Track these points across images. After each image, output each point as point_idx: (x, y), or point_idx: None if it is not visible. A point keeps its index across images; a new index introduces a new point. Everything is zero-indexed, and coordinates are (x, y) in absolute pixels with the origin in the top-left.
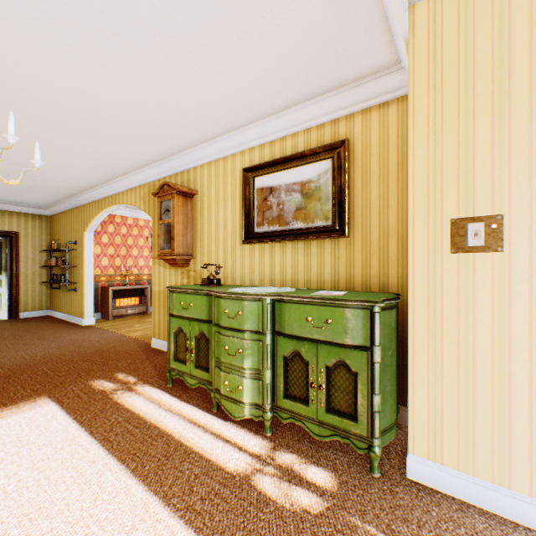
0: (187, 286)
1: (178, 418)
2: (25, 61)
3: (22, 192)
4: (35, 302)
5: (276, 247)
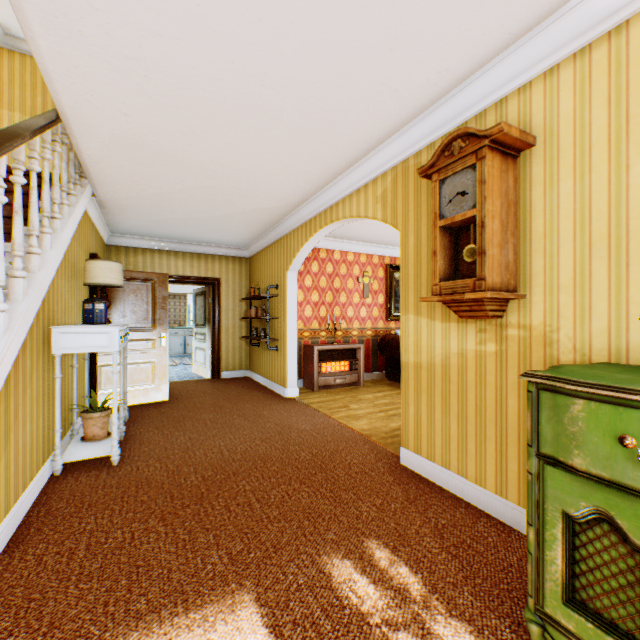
0: (620, 380)
1: None
2: None
3: (222, 226)
4: (235, 360)
5: None
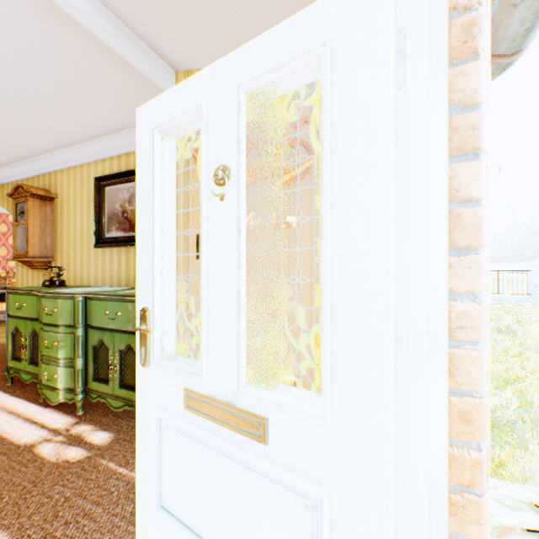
0: (26, 288)
1: None
2: None
3: None
4: None
5: (123, 251)
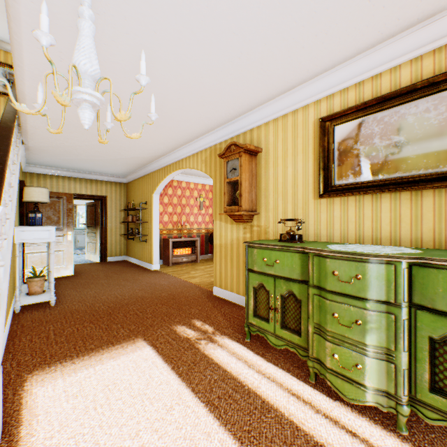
0: (267, 242)
1: (275, 385)
2: (134, 27)
3: (110, 164)
4: (117, 250)
5: (365, 200)
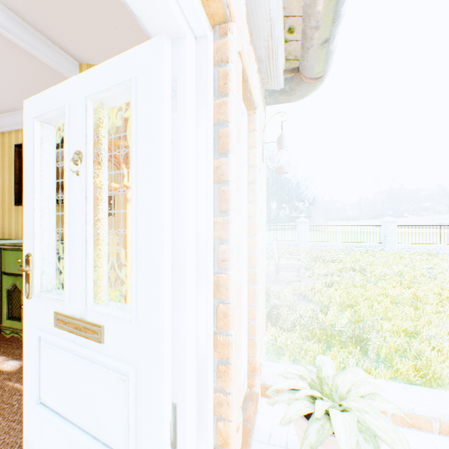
0: None
1: None
2: None
3: None
4: None
5: None
